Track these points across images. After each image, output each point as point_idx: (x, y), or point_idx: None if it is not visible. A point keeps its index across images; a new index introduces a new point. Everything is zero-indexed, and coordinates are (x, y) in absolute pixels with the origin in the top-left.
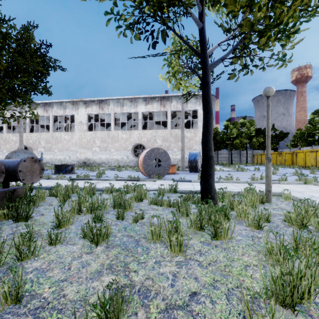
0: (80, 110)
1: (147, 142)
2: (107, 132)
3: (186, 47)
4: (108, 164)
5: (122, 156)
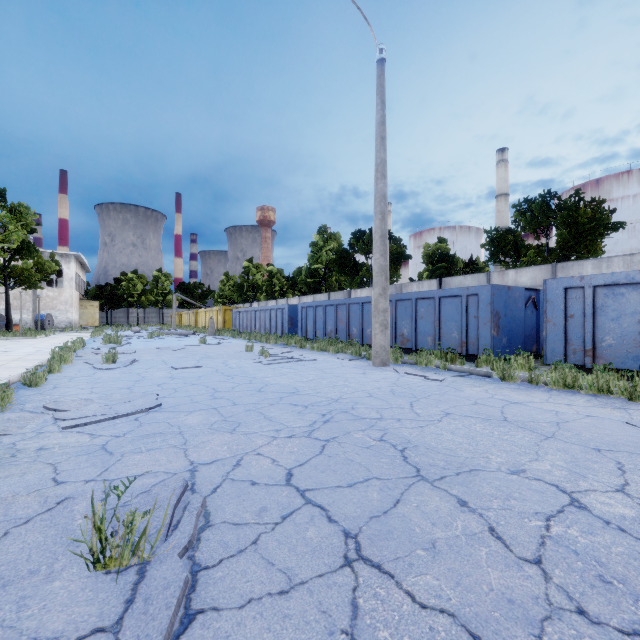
0: None
1: None
2: None
3: (0, 276)
4: None
5: None
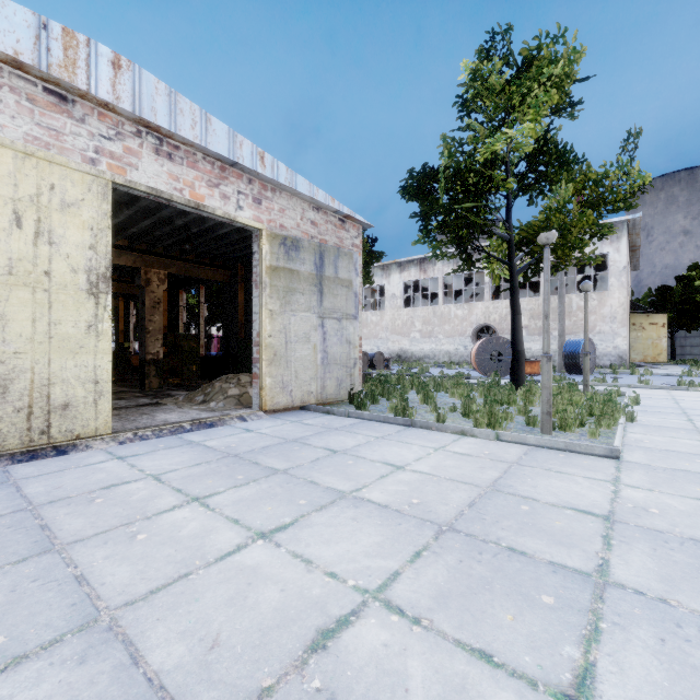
0: (392, 278)
1: (500, 322)
2: (433, 308)
3: (501, 249)
4: (433, 358)
5: (457, 346)
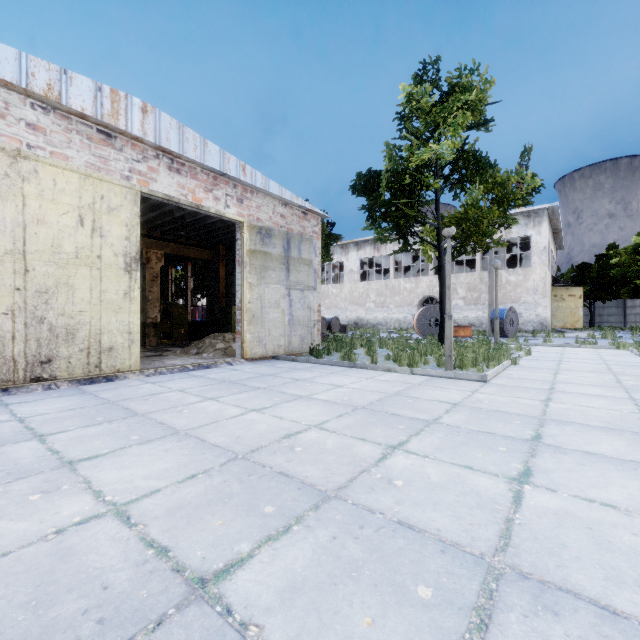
0: (350, 255)
1: None
2: (385, 282)
3: (432, 234)
4: (386, 325)
5: (405, 315)
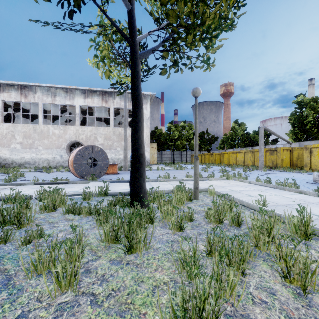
0: None
1: (86, 140)
2: (33, 126)
3: (115, 29)
4: (34, 164)
5: (54, 155)
